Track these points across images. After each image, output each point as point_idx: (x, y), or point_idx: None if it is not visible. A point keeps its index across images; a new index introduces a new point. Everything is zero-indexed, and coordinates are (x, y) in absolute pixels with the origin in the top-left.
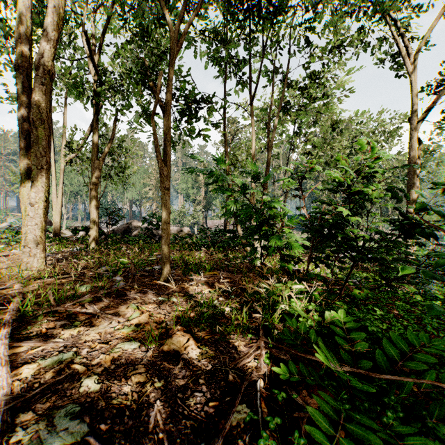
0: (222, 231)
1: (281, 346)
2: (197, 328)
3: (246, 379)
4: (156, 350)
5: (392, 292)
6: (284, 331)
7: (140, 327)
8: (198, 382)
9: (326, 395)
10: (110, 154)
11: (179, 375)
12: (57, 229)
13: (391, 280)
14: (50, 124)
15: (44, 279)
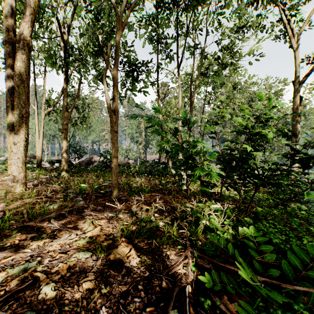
0: (157, 163)
1: (204, 256)
2: (137, 239)
3: (177, 285)
4: (104, 258)
5: (284, 209)
6: (206, 243)
7: (92, 239)
8: (137, 287)
9: (245, 304)
10: (77, 108)
11: (122, 282)
12: (39, 161)
13: (287, 201)
14: (29, 84)
15: (24, 199)
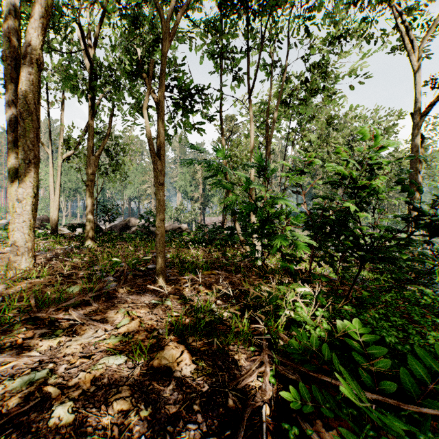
0: (220, 228)
1: (288, 362)
2: (192, 337)
3: (249, 404)
4: (144, 365)
5: (400, 293)
6: (290, 343)
7: (128, 337)
8: (192, 408)
9: (349, 433)
10: (108, 150)
11: (169, 400)
12: (54, 226)
13: (404, 283)
14: (39, 116)
15: (32, 280)
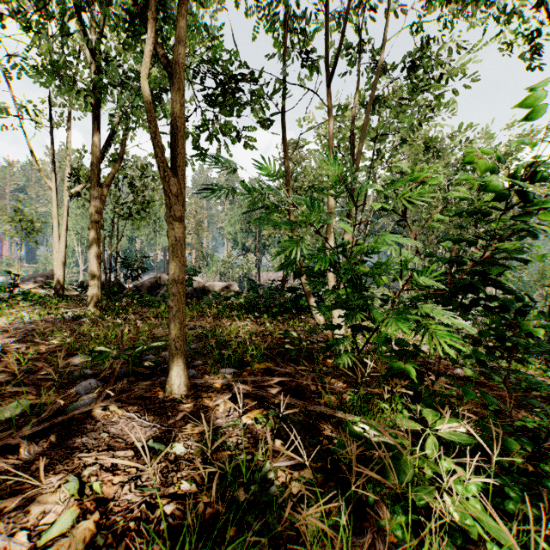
0: (280, 289)
1: None
2: None
3: None
4: None
5: None
6: None
7: None
8: None
9: None
10: (131, 184)
11: None
12: (59, 284)
13: None
14: None
15: None
